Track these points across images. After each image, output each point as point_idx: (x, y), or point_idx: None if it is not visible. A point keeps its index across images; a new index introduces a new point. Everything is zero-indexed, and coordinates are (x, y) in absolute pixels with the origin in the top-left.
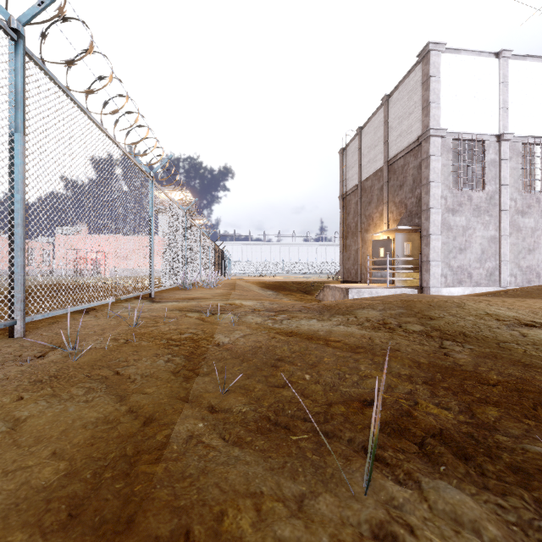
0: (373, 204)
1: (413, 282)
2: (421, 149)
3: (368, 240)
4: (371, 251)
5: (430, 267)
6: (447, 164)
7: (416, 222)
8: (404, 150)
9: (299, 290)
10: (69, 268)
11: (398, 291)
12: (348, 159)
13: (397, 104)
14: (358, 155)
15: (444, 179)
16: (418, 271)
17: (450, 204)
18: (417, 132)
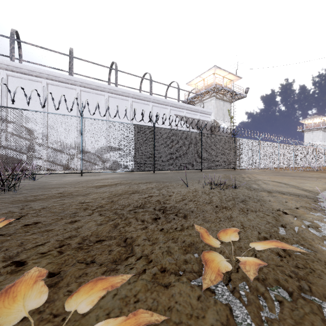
0: None
1: None
2: None
3: None
4: None
5: None
6: None
7: None
8: None
9: None
10: None
11: None
12: None
13: None
14: None
15: None
16: None
17: None
18: None
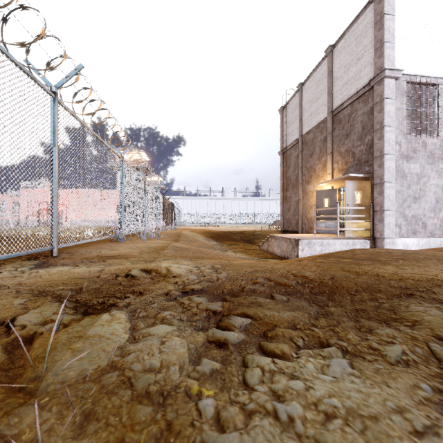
0: (315, 156)
1: (364, 232)
2: (372, 93)
3: (310, 191)
4: (313, 201)
5: (385, 216)
6: (401, 108)
7: (366, 170)
8: (351, 97)
9: (242, 239)
10: (33, 219)
11: (350, 242)
12: (288, 116)
13: (343, 52)
14: (299, 110)
15: (398, 123)
16: (370, 221)
17: (404, 150)
18: (367, 76)
